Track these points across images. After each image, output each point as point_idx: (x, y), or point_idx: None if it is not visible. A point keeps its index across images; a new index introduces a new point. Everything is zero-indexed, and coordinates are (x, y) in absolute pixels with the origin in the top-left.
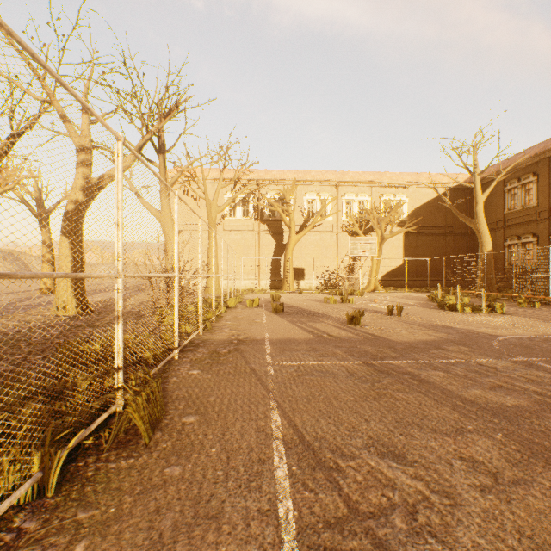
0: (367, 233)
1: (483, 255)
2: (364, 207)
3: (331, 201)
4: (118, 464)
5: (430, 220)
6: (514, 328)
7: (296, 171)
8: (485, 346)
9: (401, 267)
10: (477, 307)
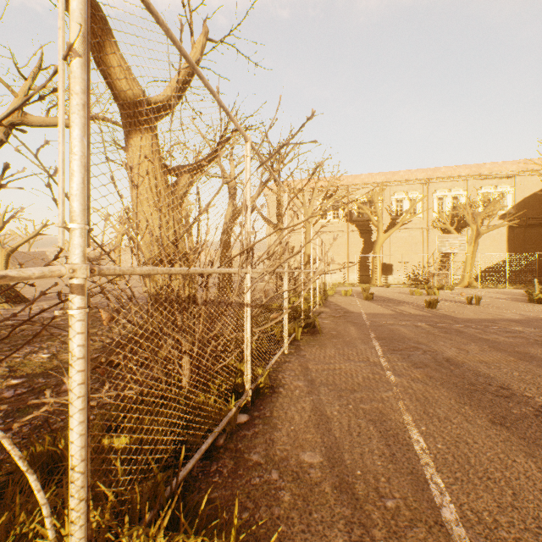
0: (461, 228)
1: None
2: (458, 201)
3: (420, 200)
4: (313, 338)
5: None
6: None
7: (384, 173)
8: (535, 323)
9: (504, 262)
10: None
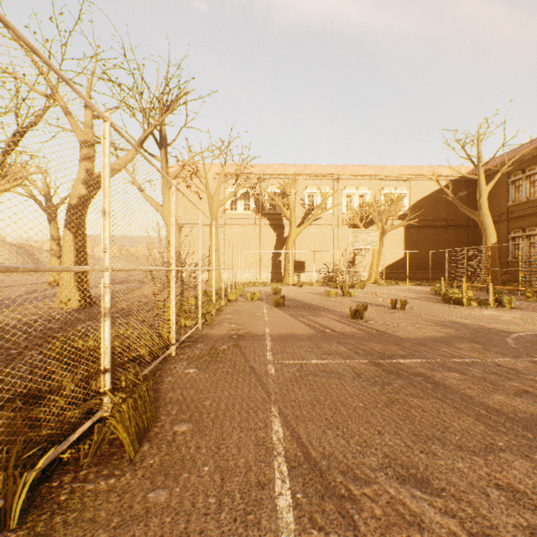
0: (367, 226)
1: (487, 247)
2: (364, 200)
3: (332, 194)
4: (96, 485)
5: (432, 213)
6: (527, 324)
7: (297, 165)
8: (500, 344)
9: (402, 260)
10: (484, 301)
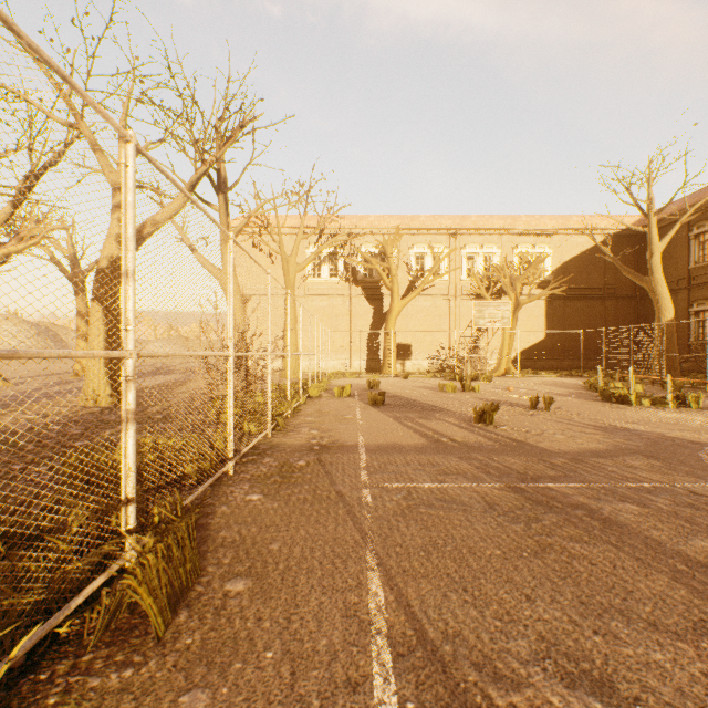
0: (495, 298)
1: (662, 325)
2: (492, 262)
3: (448, 254)
4: (104, 680)
5: (583, 279)
6: None
7: (400, 217)
8: (691, 461)
9: (542, 342)
10: (659, 399)
